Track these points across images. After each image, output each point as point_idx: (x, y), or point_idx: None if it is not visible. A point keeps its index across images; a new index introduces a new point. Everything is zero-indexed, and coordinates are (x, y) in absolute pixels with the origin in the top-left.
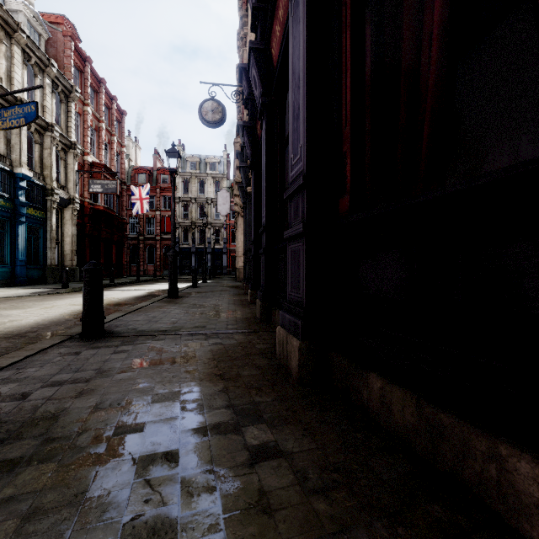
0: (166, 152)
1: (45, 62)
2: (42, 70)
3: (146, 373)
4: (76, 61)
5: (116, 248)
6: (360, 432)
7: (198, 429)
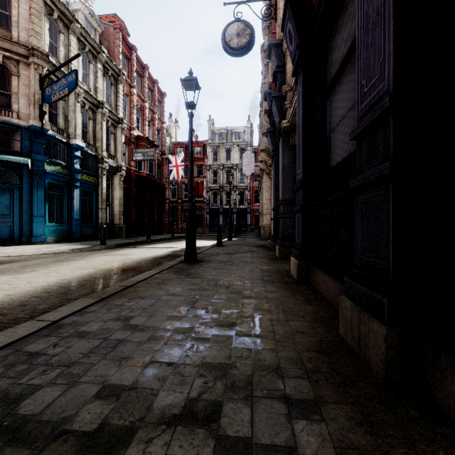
0: (181, 81)
1: (96, 49)
2: (95, 57)
3: None
4: (124, 50)
5: (158, 209)
6: None
7: None
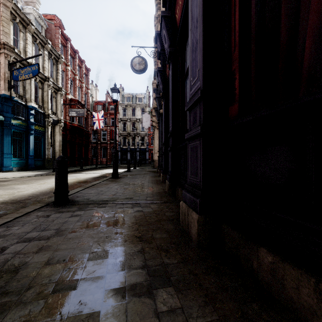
0: (111, 89)
1: (44, 42)
2: (43, 46)
3: (88, 233)
4: (62, 41)
5: (84, 148)
6: (254, 302)
7: (118, 290)
